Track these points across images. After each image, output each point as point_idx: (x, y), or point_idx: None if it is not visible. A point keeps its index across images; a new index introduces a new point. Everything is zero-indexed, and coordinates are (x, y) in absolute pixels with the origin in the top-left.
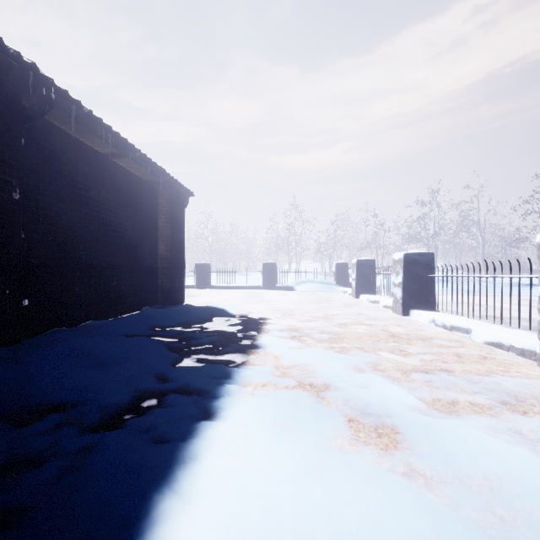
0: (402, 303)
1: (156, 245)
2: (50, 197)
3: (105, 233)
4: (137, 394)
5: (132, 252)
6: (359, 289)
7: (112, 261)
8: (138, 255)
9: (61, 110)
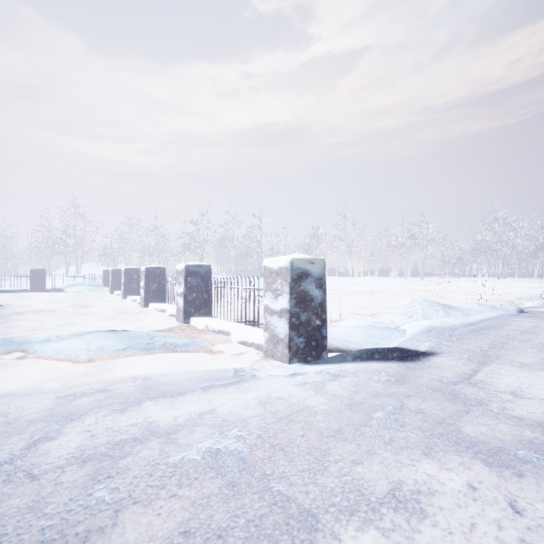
0: (123, 293)
1: None
2: None
3: None
4: None
5: None
6: (113, 288)
7: None
8: None
9: None
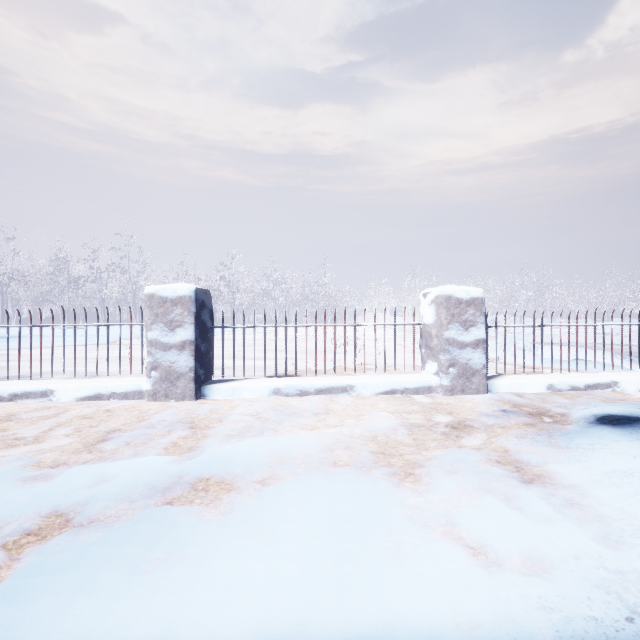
0: None
1: None
2: None
3: None
4: None
5: None
6: None
7: None
8: None
9: None
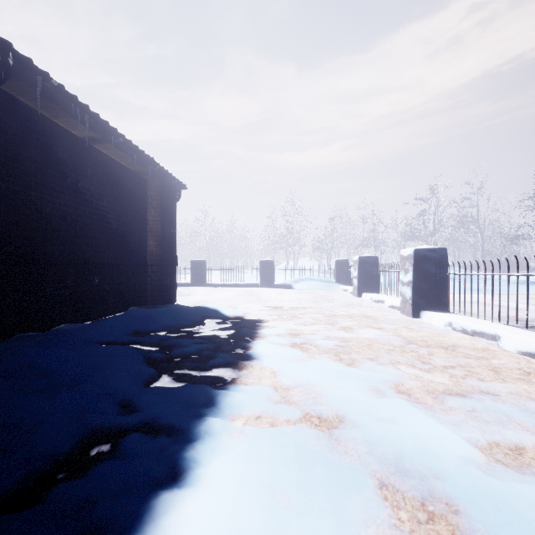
0: (411, 303)
1: (145, 241)
2: (14, 183)
3: (85, 226)
4: (85, 434)
5: (116, 248)
6: (361, 288)
7: (93, 257)
8: (124, 251)
9: (24, 81)
